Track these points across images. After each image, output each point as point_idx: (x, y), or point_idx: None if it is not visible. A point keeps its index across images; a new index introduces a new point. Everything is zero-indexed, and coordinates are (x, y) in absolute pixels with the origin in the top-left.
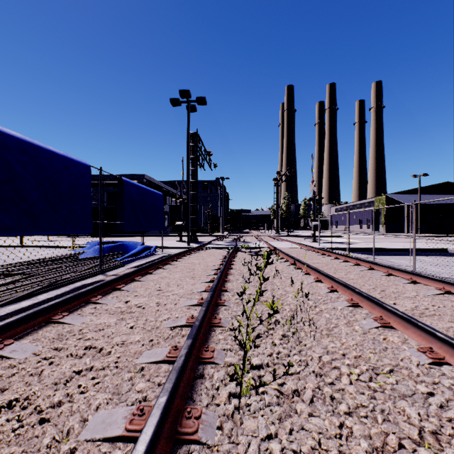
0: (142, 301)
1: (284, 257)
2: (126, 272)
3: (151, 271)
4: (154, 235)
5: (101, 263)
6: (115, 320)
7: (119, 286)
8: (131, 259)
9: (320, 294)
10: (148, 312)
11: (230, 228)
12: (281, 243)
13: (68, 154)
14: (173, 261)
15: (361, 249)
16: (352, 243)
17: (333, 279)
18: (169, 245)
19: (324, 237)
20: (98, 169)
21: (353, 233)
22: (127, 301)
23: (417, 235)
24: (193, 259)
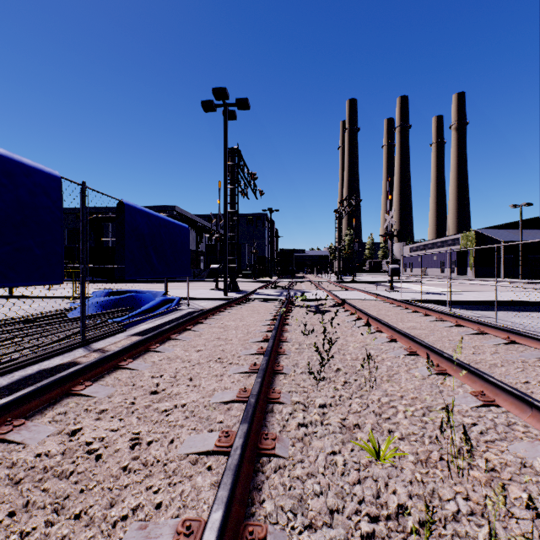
0: (105, 430)
1: (362, 318)
2: (120, 344)
3: (155, 346)
4: (186, 280)
5: (83, 329)
6: (0, 518)
7: (78, 388)
8: (138, 319)
9: (463, 409)
10: (98, 479)
11: (281, 272)
12: (348, 293)
13: (15, 154)
14: (197, 323)
15: (460, 302)
16: (443, 293)
17: (477, 375)
18: (199, 296)
19: (399, 283)
20: (78, 184)
21: (433, 277)
22: (74, 430)
23: (519, 281)
24: (227, 321)
